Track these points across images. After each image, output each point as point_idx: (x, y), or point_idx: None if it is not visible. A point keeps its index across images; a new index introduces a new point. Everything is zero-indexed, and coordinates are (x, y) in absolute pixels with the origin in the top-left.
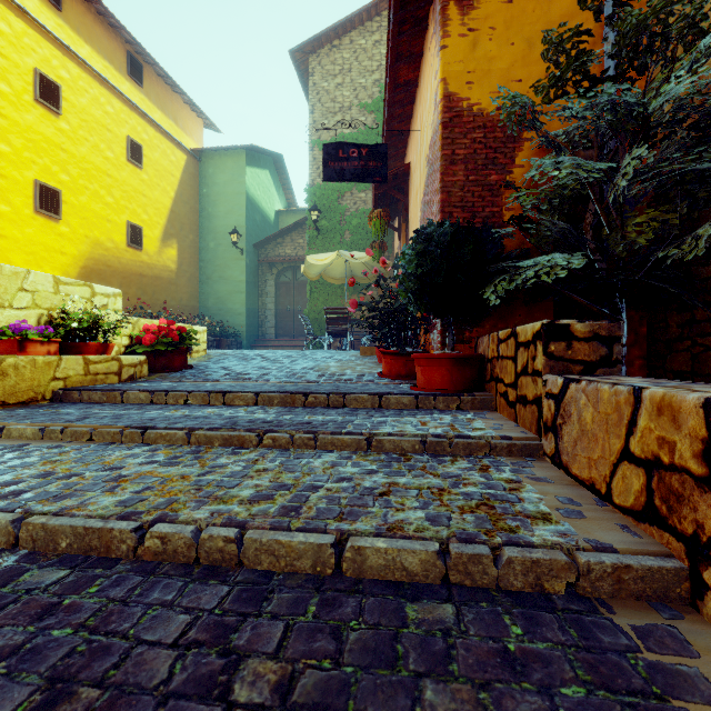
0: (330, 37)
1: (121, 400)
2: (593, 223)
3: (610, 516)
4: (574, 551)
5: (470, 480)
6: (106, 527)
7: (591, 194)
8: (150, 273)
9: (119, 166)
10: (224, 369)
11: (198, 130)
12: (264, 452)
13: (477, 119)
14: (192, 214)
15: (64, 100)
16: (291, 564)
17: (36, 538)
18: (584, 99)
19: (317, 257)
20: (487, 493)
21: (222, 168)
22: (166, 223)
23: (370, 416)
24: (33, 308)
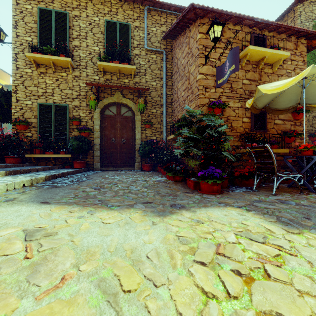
0: None
1: None
2: None
3: None
4: None
5: None
6: None
7: None
8: None
9: None
10: None
11: (8, 78)
12: None
13: None
14: None
15: None
16: None
17: None
18: None
19: None
20: None
21: None
22: None
23: None
24: None
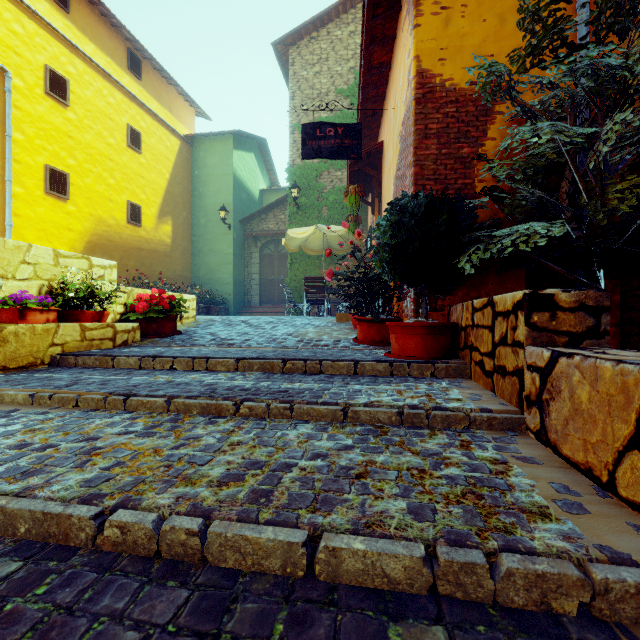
0: (309, 29)
1: (112, 365)
2: (569, 192)
3: (617, 511)
4: (586, 562)
5: (452, 459)
6: (64, 513)
7: (569, 162)
8: (148, 247)
9: (120, 151)
10: (211, 334)
11: (190, 118)
12: (241, 422)
13: (449, 94)
14: (185, 194)
15: (72, 93)
16: (258, 563)
17: None
18: (564, 64)
19: (296, 230)
20: (472, 477)
21: (212, 151)
22: (161, 202)
23: (346, 383)
24: (35, 279)
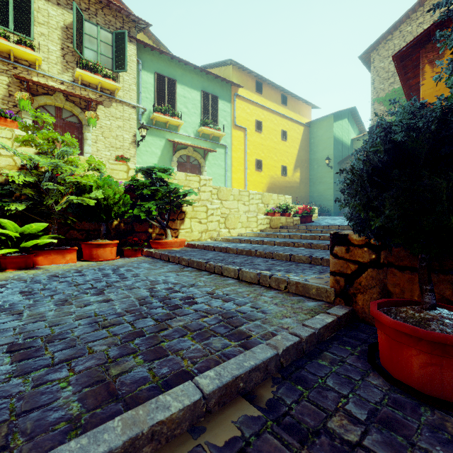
0: (384, 37)
1: (298, 228)
2: None
3: None
4: None
5: None
6: (314, 235)
7: None
8: (289, 185)
9: (278, 143)
10: (326, 222)
11: (308, 112)
12: None
13: None
14: (306, 154)
15: (262, 126)
16: None
17: (304, 237)
18: None
19: None
20: None
21: (321, 127)
22: (295, 162)
23: None
24: (273, 204)
